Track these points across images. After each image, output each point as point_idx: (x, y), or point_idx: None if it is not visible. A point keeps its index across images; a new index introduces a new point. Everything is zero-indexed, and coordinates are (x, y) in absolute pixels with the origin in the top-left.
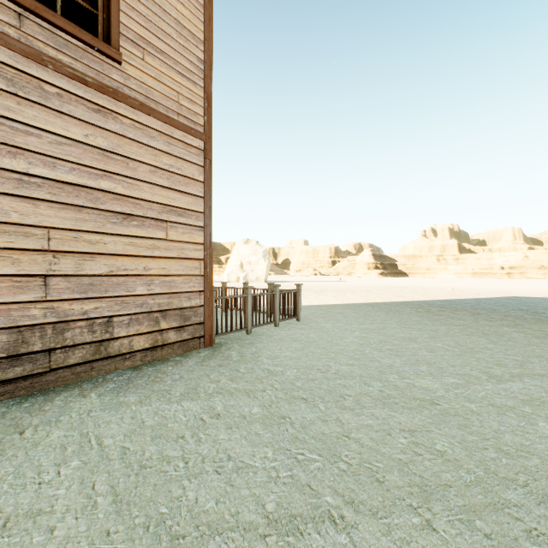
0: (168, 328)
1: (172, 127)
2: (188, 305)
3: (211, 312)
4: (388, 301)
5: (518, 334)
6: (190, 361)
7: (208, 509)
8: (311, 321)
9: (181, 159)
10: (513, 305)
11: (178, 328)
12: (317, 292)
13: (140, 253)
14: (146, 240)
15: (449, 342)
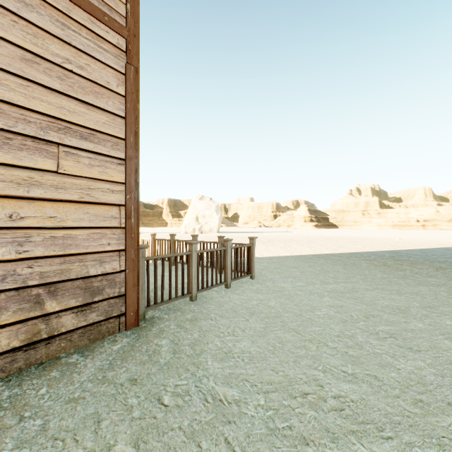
0: (60, 309)
1: (69, 1)
2: (99, 271)
3: (138, 279)
4: (336, 253)
5: None
6: (88, 368)
7: None
8: (266, 279)
9: (87, 55)
10: None
11: (80, 307)
12: (264, 242)
13: (0, 191)
14: (14, 170)
15: None
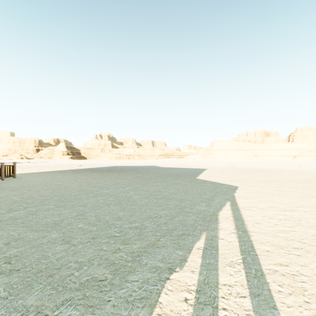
0: None
1: None
2: None
3: None
4: (64, 170)
5: (96, 174)
6: None
7: (4, 196)
8: (22, 177)
9: None
10: (109, 168)
11: None
12: (24, 168)
13: None
14: None
15: (73, 177)
